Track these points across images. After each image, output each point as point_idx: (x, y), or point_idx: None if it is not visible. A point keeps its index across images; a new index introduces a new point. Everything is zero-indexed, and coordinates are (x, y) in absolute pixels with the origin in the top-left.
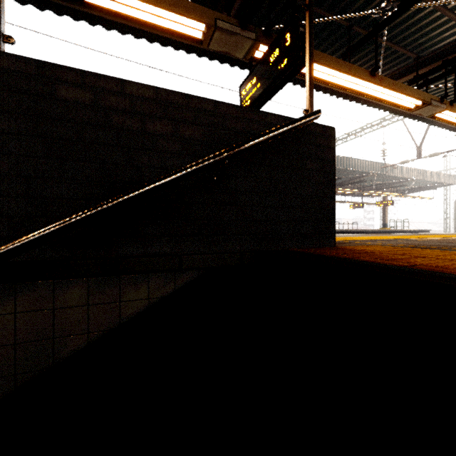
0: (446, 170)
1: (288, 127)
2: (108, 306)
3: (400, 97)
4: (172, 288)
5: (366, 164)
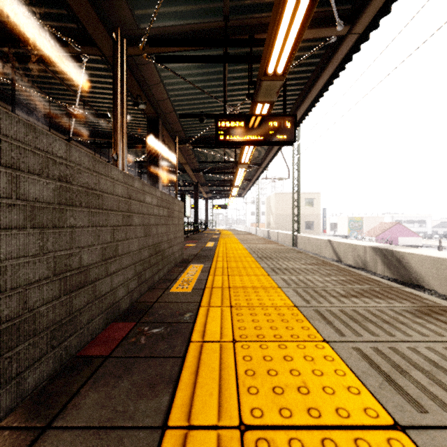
0: None
1: None
2: None
3: None
4: None
5: None
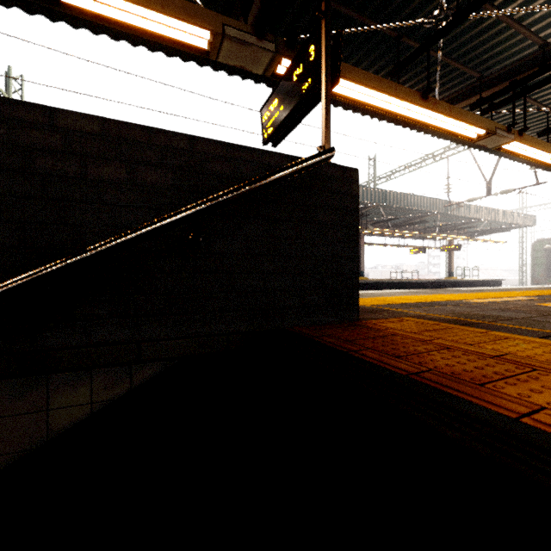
0: (522, 209)
1: (288, 170)
2: (30, 416)
3: (458, 125)
4: (127, 387)
5: (428, 201)
